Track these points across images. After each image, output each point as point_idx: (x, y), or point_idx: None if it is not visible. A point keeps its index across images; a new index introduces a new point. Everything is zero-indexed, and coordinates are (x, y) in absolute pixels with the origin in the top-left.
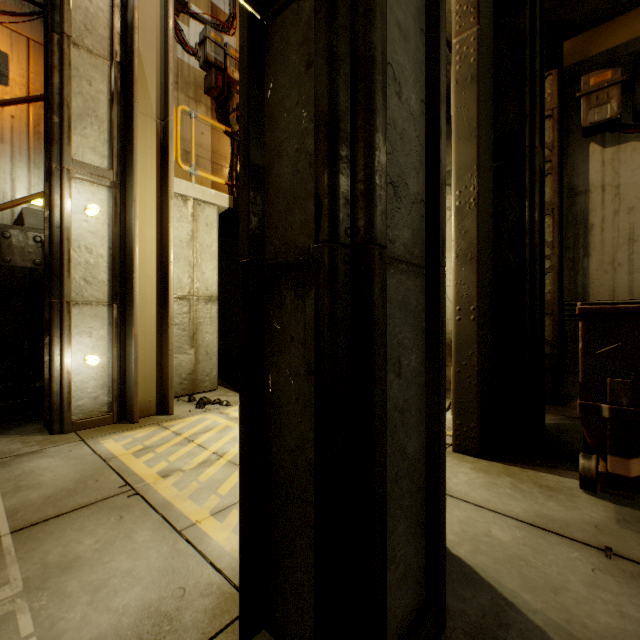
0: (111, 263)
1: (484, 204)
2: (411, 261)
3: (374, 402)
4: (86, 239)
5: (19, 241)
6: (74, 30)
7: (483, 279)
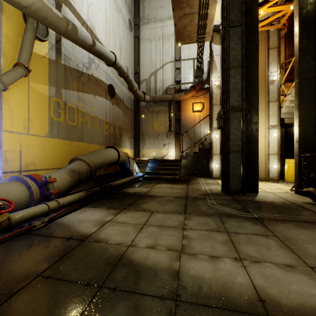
0: (220, 146)
1: (304, 125)
2: (237, 151)
3: (227, 164)
4: (215, 142)
5: (205, 143)
6: (213, 102)
7: (302, 146)
